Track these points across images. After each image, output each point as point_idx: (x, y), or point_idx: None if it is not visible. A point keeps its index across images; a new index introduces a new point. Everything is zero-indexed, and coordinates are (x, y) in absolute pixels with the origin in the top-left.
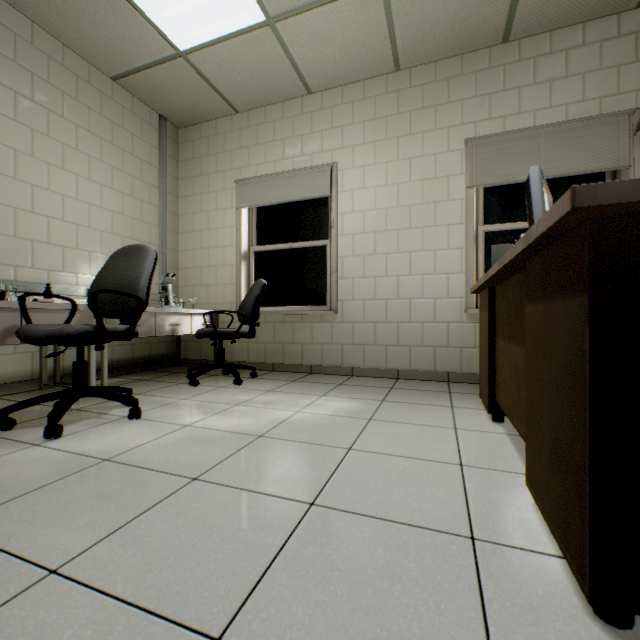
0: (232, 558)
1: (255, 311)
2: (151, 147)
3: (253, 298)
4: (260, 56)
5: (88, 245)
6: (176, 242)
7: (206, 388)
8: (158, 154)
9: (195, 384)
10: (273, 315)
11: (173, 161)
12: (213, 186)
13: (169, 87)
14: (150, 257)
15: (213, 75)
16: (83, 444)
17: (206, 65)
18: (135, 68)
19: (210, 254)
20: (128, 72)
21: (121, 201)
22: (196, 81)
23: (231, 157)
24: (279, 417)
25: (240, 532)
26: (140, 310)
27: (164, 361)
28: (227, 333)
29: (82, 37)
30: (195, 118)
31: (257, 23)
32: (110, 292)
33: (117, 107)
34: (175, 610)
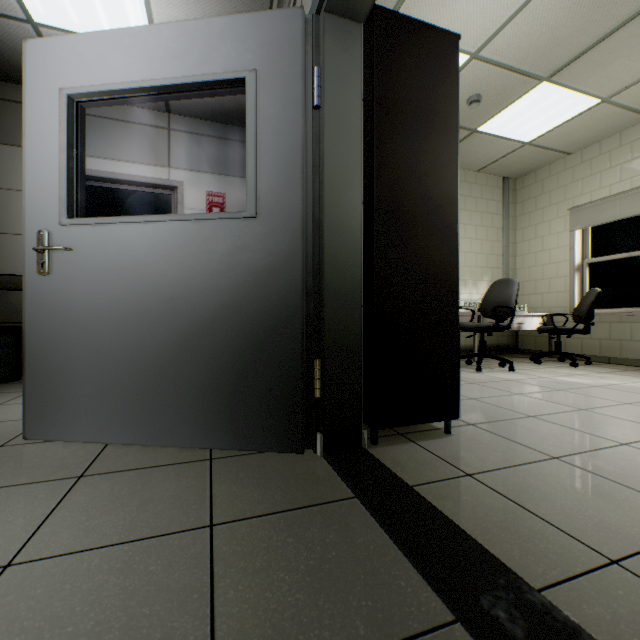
0: (584, 403)
1: (589, 313)
2: (497, 202)
3: (587, 304)
4: (594, 119)
5: (463, 276)
6: (514, 263)
7: (547, 366)
8: (501, 205)
9: (538, 363)
10: (607, 316)
11: (511, 205)
12: (546, 217)
13: (513, 162)
14: (515, 285)
15: (550, 144)
16: (494, 375)
17: (544, 141)
18: (492, 161)
19: (543, 269)
20: (486, 165)
21: (480, 245)
22: (535, 151)
23: (563, 191)
24: (611, 383)
25: (587, 401)
26: (513, 315)
27: (505, 349)
28: (564, 329)
29: (464, 161)
30: (530, 170)
31: (591, 105)
32: (500, 307)
33: (478, 187)
34: (565, 404)
